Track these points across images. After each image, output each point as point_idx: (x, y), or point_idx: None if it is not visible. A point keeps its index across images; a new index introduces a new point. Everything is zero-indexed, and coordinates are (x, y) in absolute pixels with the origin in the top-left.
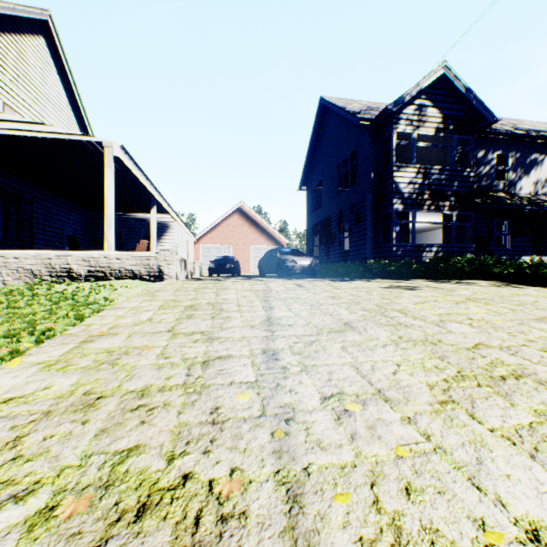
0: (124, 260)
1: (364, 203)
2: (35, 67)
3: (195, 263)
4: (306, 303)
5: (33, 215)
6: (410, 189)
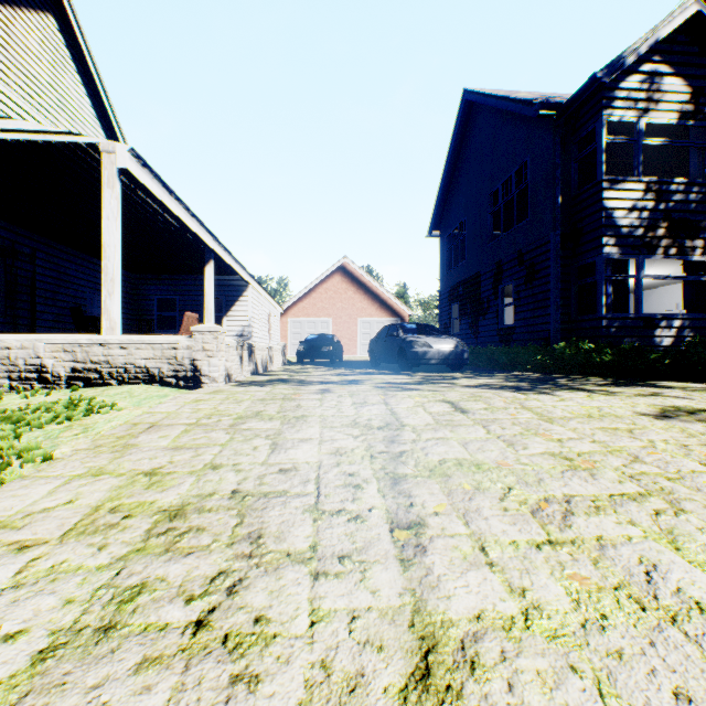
0: (133, 349)
1: (544, 248)
2: (39, 58)
3: (272, 347)
4: (515, 500)
5: (36, 278)
6: (633, 219)
